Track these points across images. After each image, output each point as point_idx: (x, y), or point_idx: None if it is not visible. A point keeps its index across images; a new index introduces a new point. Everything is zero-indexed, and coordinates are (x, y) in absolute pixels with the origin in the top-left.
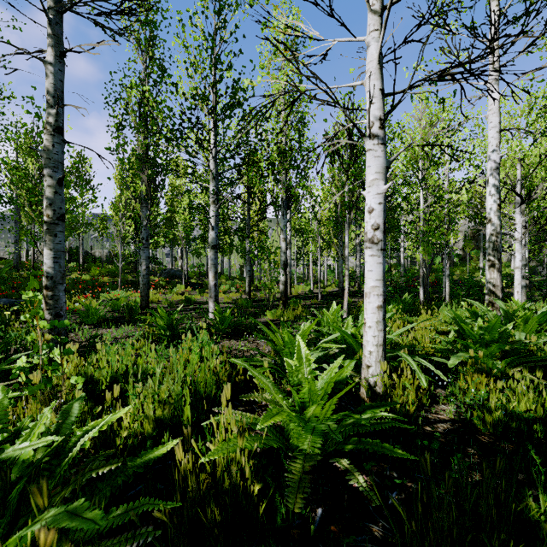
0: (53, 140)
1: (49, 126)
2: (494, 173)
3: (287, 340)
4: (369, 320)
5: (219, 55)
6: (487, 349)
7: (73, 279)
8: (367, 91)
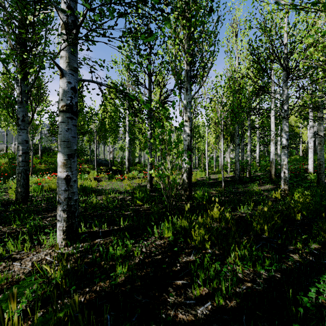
0: None
1: None
2: None
3: None
4: None
5: None
6: None
7: (14, 166)
8: None
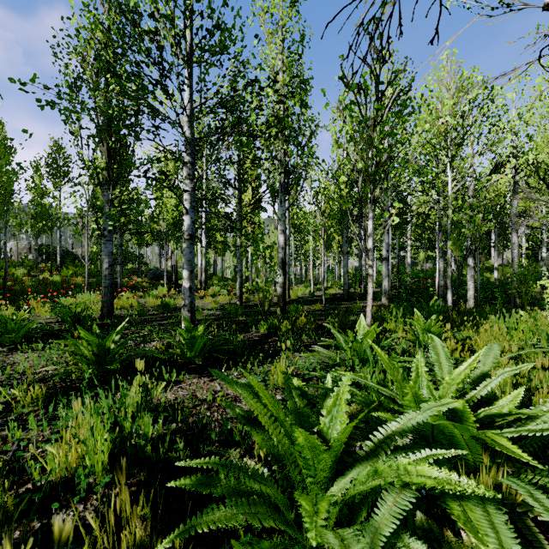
0: None
1: None
2: None
3: (303, 443)
4: None
5: None
6: None
7: (40, 280)
8: None
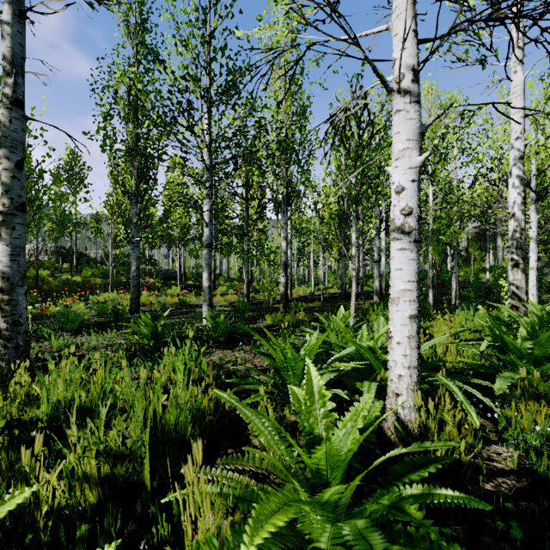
0: (10, 115)
1: (5, 97)
2: (518, 162)
3: (290, 357)
4: (398, 334)
5: (212, 32)
6: (539, 368)
7: (64, 280)
8: (396, 35)
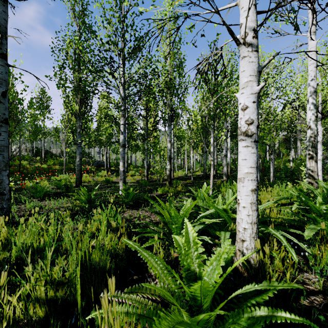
0: None
1: None
2: (312, 94)
3: (173, 215)
4: (244, 201)
5: (125, 15)
6: None
7: (36, 167)
8: (242, 8)
